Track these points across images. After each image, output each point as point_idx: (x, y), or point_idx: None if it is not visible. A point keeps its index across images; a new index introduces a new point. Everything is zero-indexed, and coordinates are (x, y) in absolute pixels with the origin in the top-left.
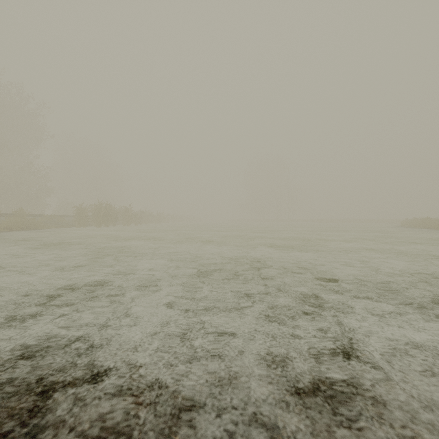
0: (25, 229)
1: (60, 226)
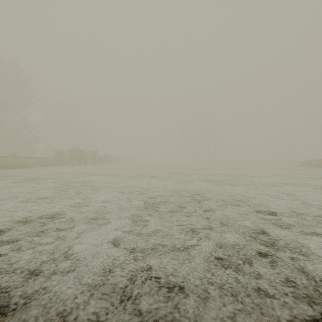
0: (17, 167)
1: (44, 165)
